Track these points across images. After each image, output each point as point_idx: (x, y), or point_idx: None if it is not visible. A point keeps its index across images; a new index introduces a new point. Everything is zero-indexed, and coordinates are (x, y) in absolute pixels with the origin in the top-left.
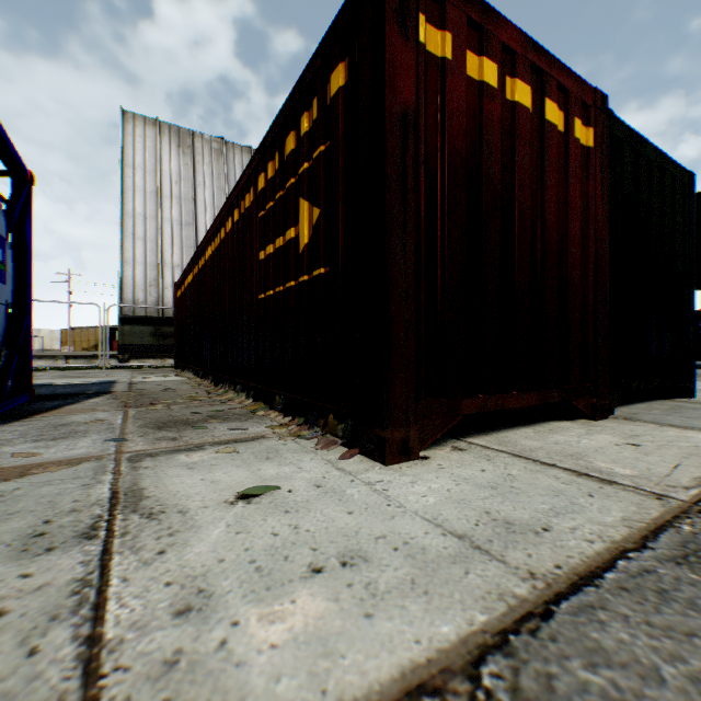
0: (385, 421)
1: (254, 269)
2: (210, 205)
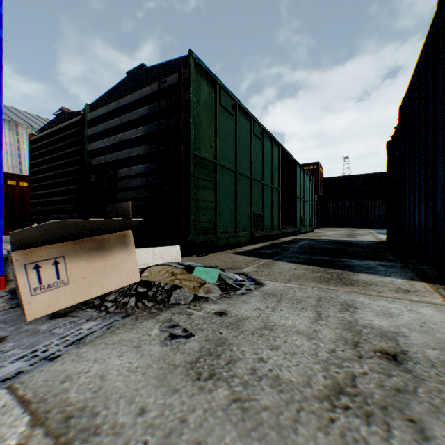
0: None
1: None
2: None
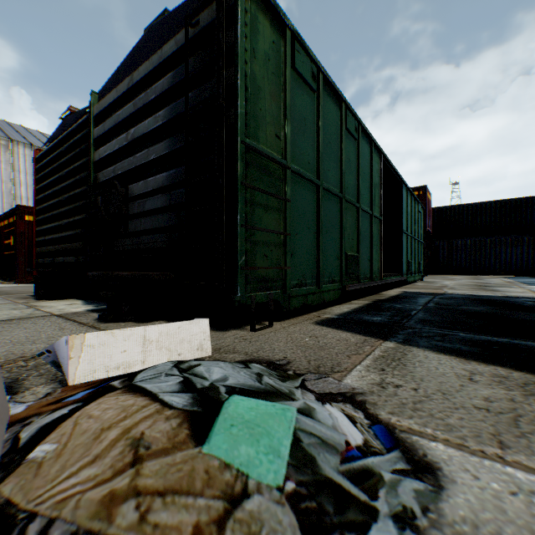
0: (19, 278)
1: (5, 245)
2: (0, 180)
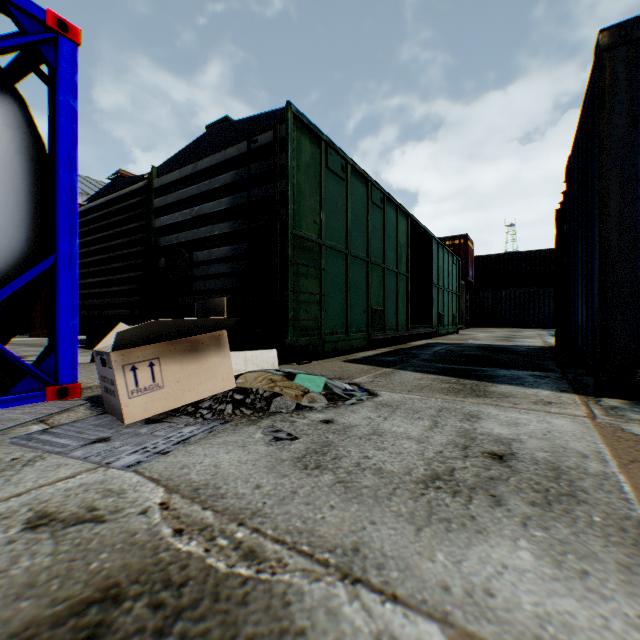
0: (35, 331)
1: None
2: None
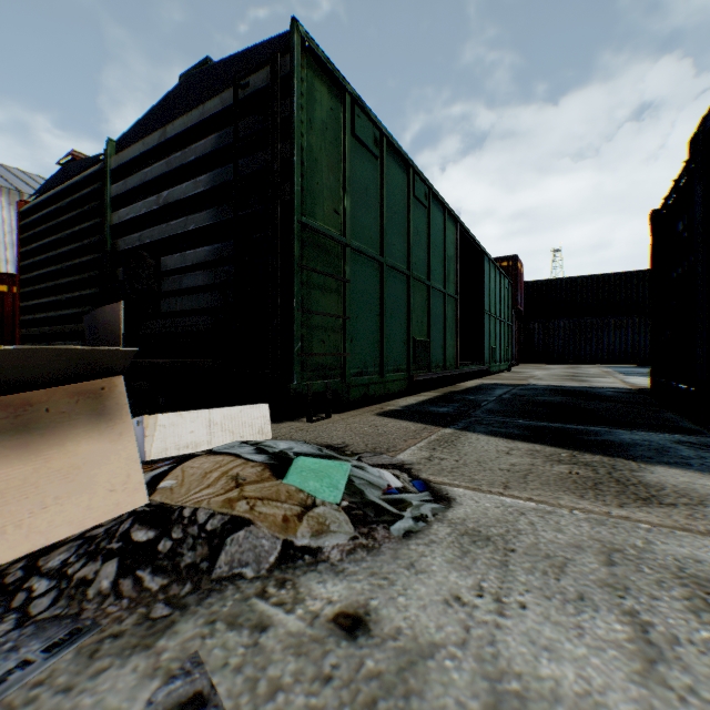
0: None
1: None
2: None
